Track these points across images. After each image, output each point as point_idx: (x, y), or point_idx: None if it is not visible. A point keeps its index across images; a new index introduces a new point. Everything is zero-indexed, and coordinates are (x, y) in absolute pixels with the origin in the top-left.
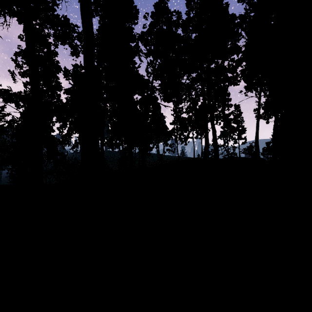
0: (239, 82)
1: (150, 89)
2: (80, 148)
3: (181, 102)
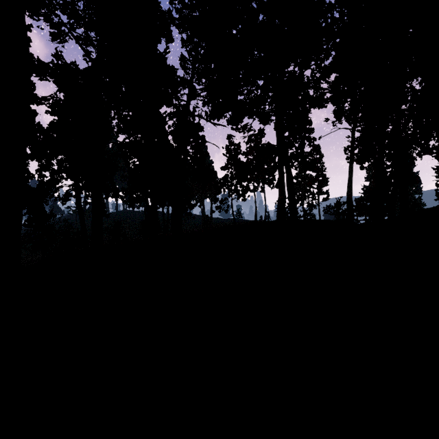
0: (327, 102)
1: (187, 94)
2: (76, 204)
3: (242, 118)
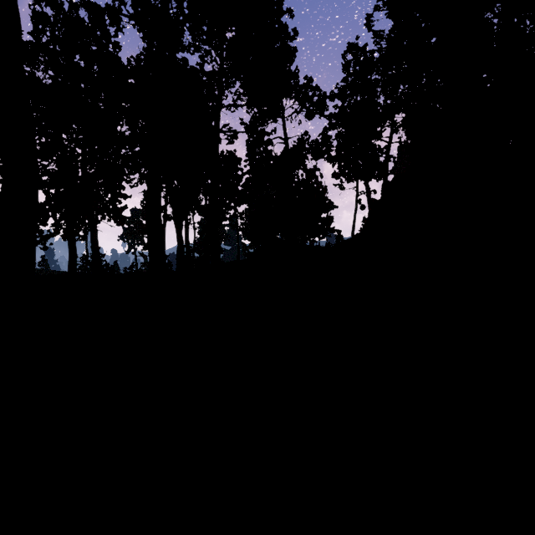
0: None
1: None
2: None
3: None
